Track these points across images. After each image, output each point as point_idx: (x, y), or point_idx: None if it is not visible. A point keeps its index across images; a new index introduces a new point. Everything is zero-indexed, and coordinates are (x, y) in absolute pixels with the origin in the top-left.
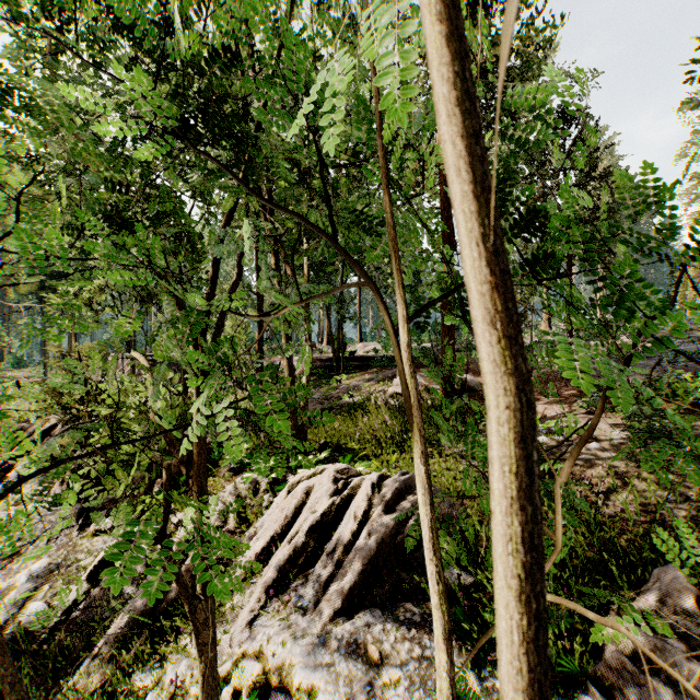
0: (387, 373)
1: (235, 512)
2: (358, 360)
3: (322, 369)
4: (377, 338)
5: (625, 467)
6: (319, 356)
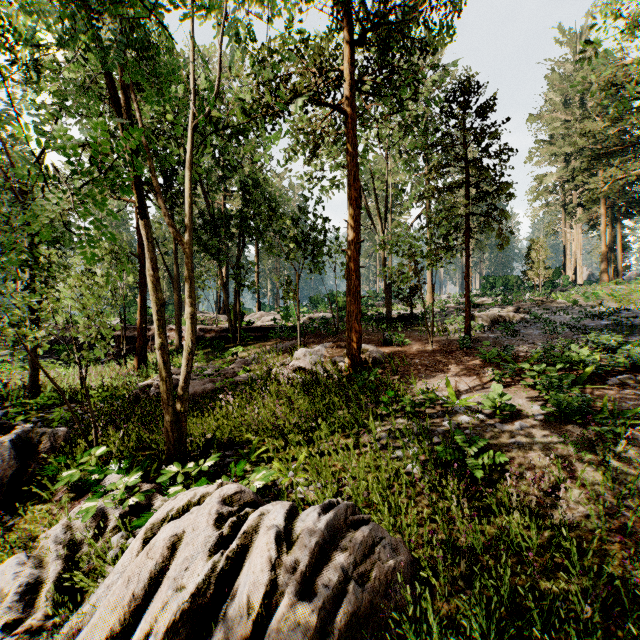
0: (288, 344)
1: (52, 583)
2: (256, 330)
3: (216, 340)
4: (277, 308)
5: (561, 452)
6: (214, 326)
